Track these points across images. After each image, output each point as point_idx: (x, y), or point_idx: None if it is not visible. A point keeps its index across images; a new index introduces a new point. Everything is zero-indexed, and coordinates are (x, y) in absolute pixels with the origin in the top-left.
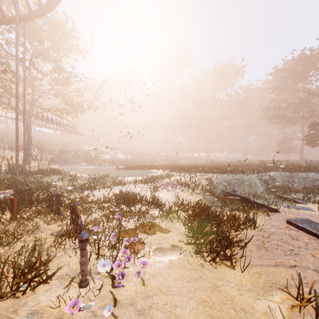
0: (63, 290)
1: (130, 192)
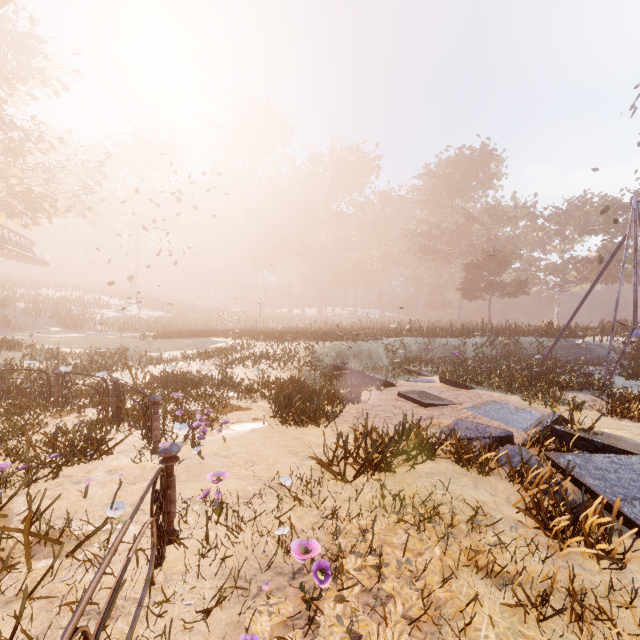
0: (133, 458)
1: (183, 372)
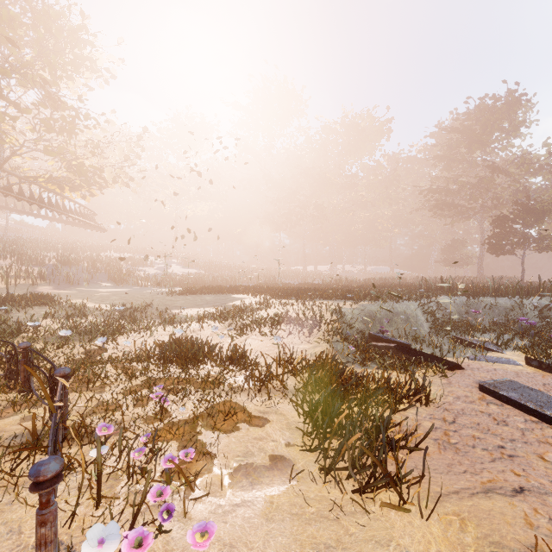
0: None
1: (191, 338)
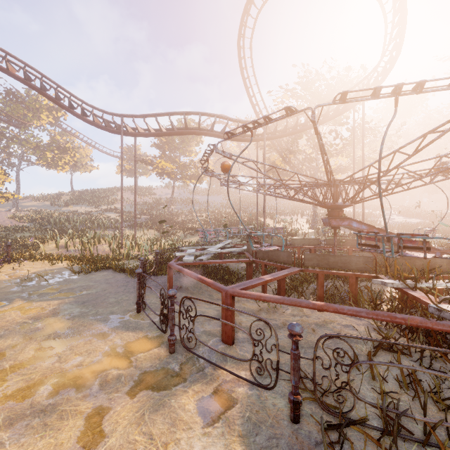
0: None
1: None
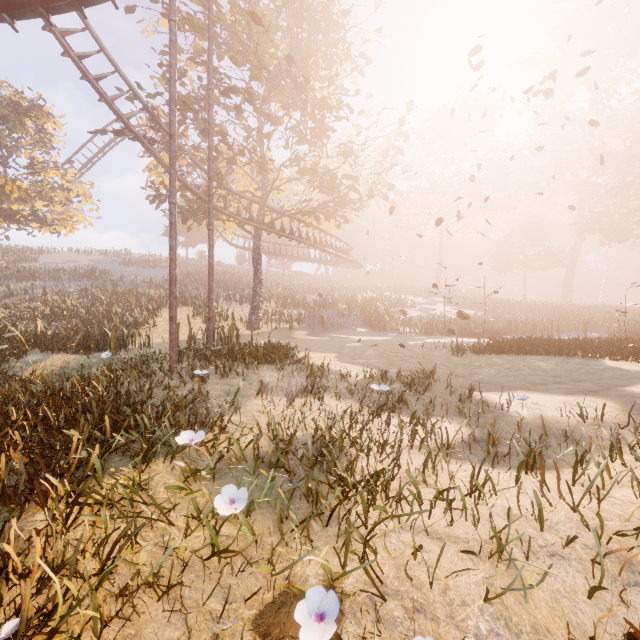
0: None
1: None
